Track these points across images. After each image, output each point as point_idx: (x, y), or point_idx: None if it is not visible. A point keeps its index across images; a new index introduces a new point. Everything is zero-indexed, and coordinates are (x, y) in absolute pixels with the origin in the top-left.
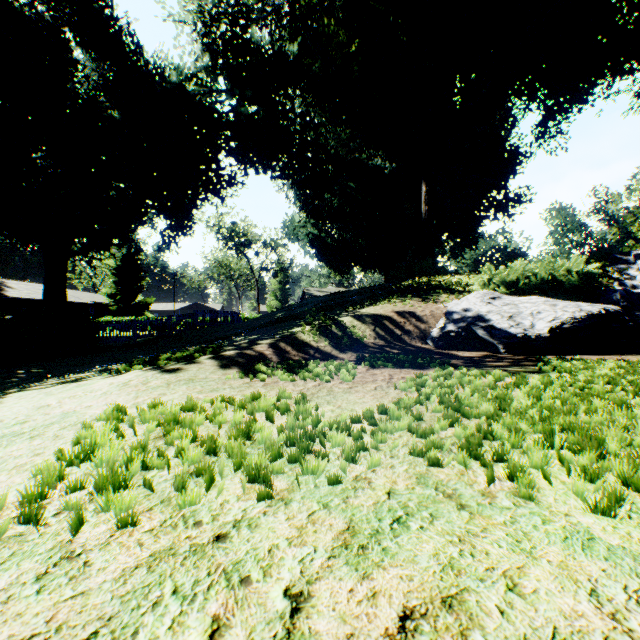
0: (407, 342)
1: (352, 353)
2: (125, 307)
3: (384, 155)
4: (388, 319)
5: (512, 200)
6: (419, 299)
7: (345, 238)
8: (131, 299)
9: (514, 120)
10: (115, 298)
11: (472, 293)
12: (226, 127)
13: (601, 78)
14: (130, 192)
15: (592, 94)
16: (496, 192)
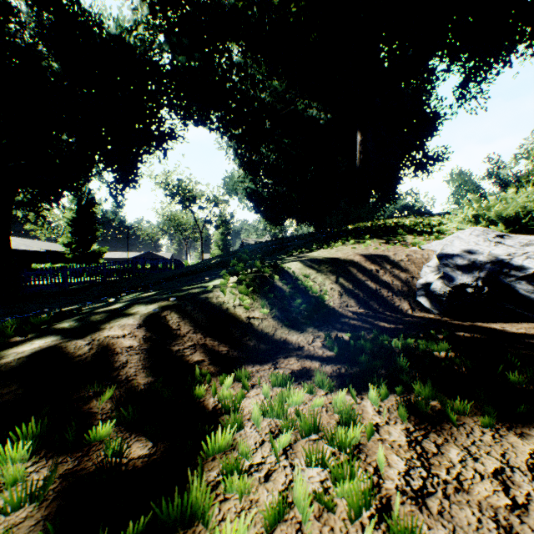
0: (388, 301)
1: (314, 329)
2: (80, 255)
3: (319, 106)
4: (353, 266)
5: (431, 158)
6: (380, 241)
7: (280, 193)
8: (86, 248)
9: (433, 86)
10: (71, 247)
11: (465, 230)
12: (164, 76)
13: (524, 37)
14: (72, 143)
15: (517, 51)
16: (416, 152)
